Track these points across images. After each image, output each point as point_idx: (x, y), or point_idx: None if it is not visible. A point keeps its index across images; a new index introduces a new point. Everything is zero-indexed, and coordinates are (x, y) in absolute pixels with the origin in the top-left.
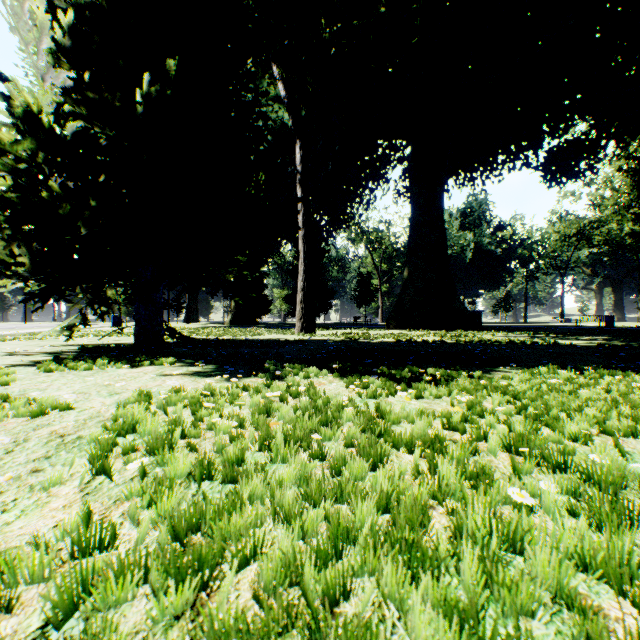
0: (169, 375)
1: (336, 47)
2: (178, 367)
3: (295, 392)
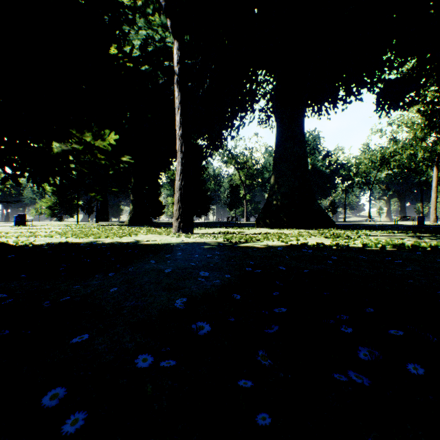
0: None
1: None
2: None
3: None
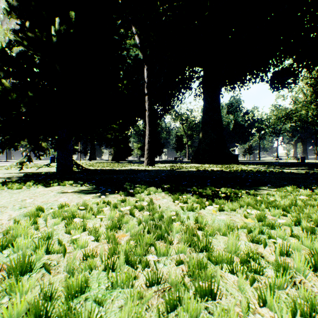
0: (66, 192)
1: (165, 16)
2: (74, 187)
3: (140, 207)
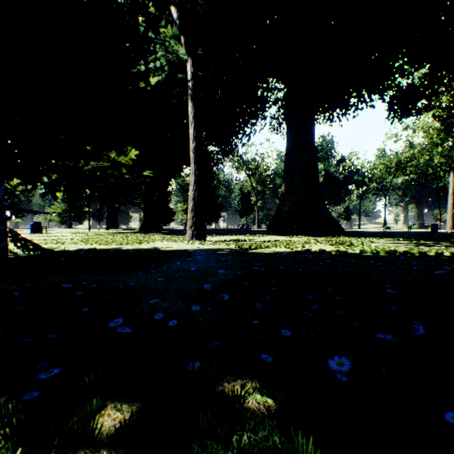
0: None
1: None
2: None
3: None
